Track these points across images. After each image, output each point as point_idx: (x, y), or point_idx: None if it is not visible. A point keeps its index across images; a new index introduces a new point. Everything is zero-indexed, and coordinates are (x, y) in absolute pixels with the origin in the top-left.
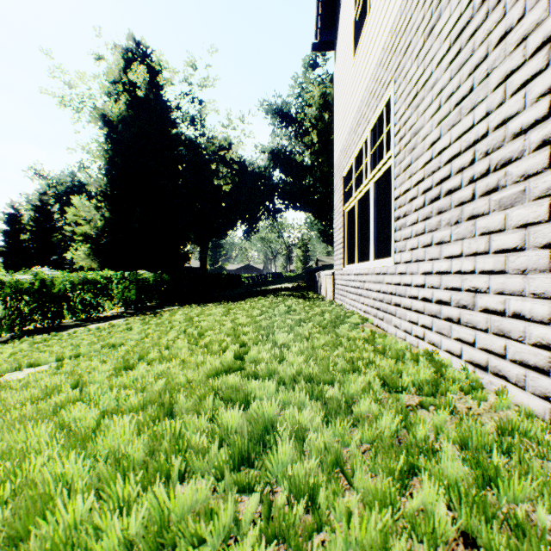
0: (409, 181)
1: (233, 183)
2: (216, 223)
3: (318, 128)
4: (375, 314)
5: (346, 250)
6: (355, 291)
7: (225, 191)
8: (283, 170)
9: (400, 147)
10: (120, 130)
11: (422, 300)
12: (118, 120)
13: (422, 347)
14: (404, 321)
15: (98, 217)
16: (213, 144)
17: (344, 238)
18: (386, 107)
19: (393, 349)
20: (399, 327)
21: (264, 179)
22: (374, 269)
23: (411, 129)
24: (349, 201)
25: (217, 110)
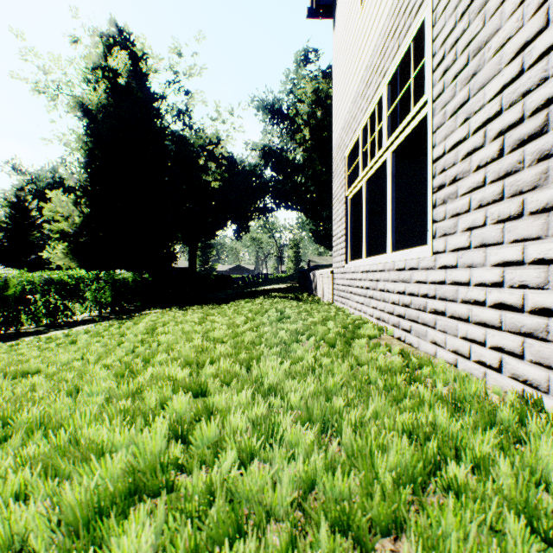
0: (464, 126)
1: (223, 181)
2: (205, 222)
3: (310, 125)
4: (396, 323)
5: (349, 244)
6: (362, 292)
7: (214, 189)
8: (275, 168)
9: (445, 83)
10: (99, 120)
11: (496, 308)
12: (97, 109)
13: (496, 382)
14: (453, 337)
15: (77, 213)
16: (200, 137)
17: (347, 230)
18: (415, 41)
19: (483, 404)
20: (441, 345)
21: (255, 177)
22: (395, 264)
23: (470, 45)
24: (355, 184)
25: (205, 101)
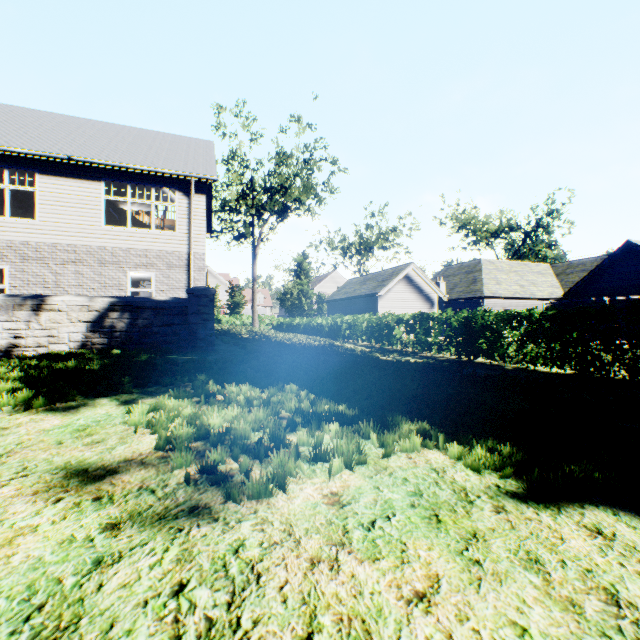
0: None
1: None
2: None
3: None
4: None
5: None
6: None
7: None
8: None
9: None
10: None
11: None
12: None
13: None
14: None
15: None
16: None
17: None
18: None
19: None
20: None
21: None
22: None
23: None
24: None
25: None
